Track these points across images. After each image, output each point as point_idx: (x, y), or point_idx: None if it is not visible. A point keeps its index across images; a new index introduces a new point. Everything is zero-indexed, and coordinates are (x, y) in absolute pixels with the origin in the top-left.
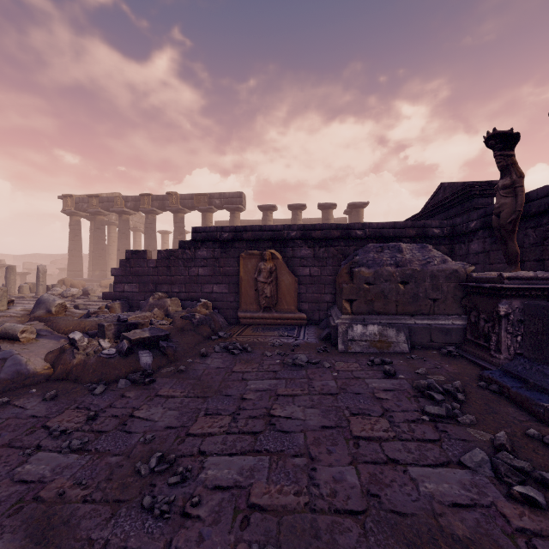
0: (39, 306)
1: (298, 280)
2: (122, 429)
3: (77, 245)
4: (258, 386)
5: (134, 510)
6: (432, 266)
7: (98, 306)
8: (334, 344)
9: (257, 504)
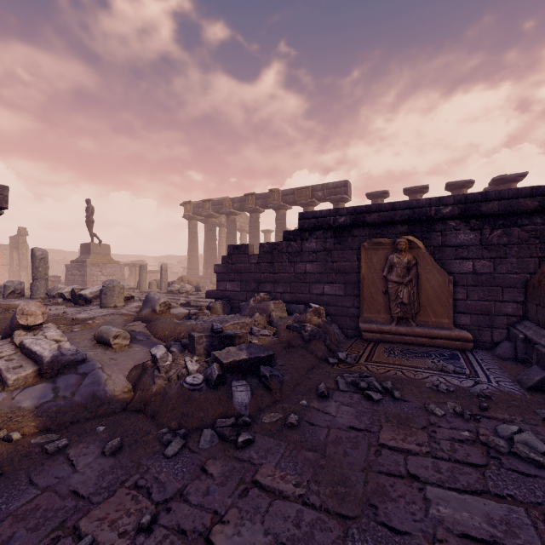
0: (146, 304)
1: (453, 280)
2: None
3: (194, 246)
4: (459, 515)
5: None
6: None
7: (206, 303)
8: None
9: None
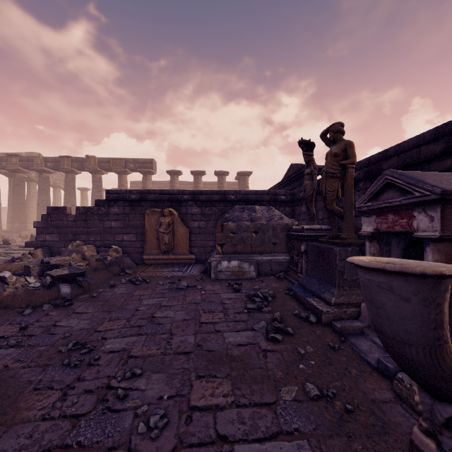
0: None
1: (190, 231)
2: (47, 333)
3: None
4: (149, 302)
5: (57, 367)
6: (273, 221)
7: (19, 254)
8: (209, 275)
9: (134, 355)
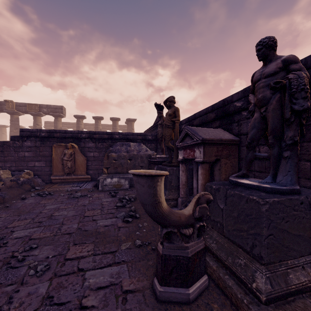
0: None
1: (87, 159)
2: None
3: None
4: (51, 207)
5: None
6: (141, 152)
7: None
8: (98, 188)
9: (33, 238)
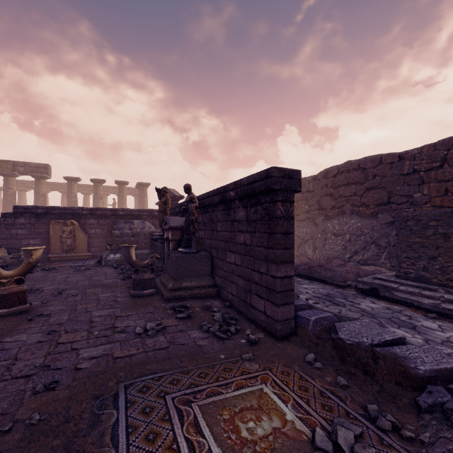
0: None
1: (89, 236)
2: None
3: None
4: (62, 277)
5: None
6: (145, 230)
7: None
8: (101, 263)
9: (61, 288)
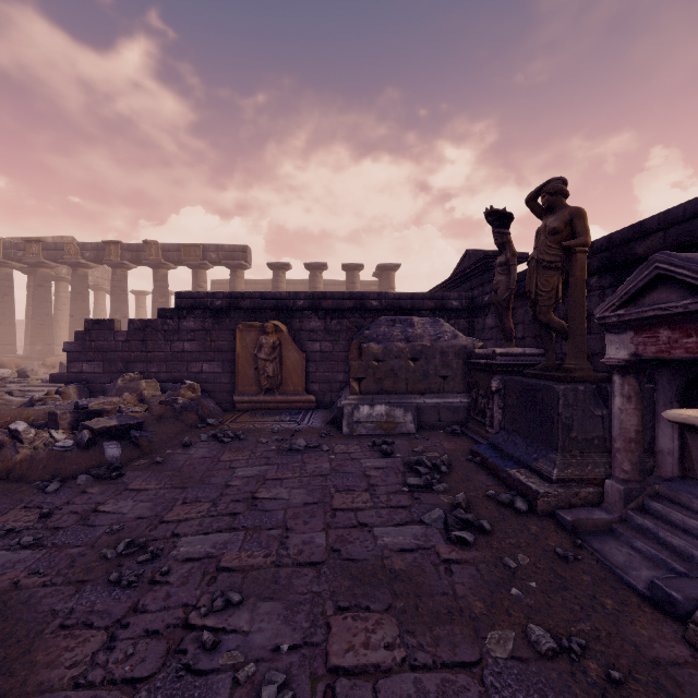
0: None
1: (307, 357)
2: (84, 523)
3: (7, 309)
4: (247, 473)
5: (100, 586)
6: (442, 342)
7: (42, 393)
8: (339, 427)
9: (226, 567)
